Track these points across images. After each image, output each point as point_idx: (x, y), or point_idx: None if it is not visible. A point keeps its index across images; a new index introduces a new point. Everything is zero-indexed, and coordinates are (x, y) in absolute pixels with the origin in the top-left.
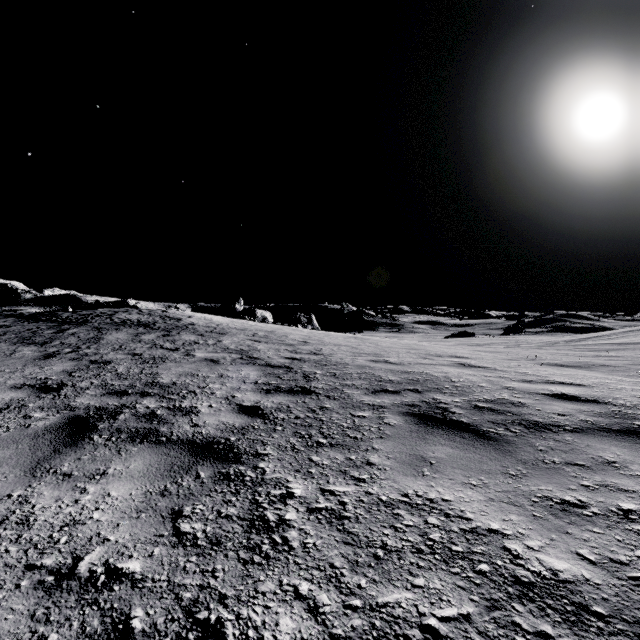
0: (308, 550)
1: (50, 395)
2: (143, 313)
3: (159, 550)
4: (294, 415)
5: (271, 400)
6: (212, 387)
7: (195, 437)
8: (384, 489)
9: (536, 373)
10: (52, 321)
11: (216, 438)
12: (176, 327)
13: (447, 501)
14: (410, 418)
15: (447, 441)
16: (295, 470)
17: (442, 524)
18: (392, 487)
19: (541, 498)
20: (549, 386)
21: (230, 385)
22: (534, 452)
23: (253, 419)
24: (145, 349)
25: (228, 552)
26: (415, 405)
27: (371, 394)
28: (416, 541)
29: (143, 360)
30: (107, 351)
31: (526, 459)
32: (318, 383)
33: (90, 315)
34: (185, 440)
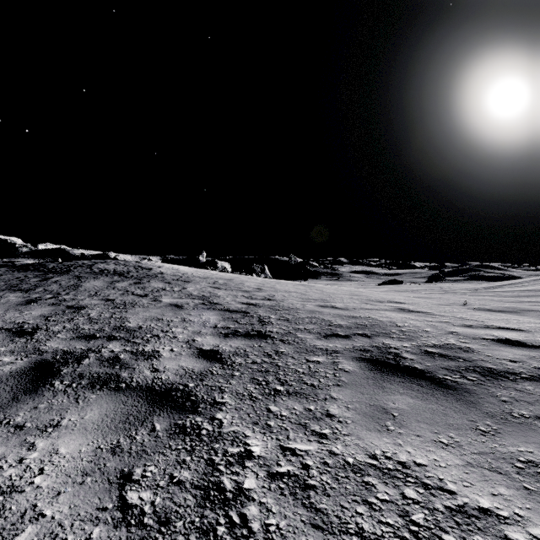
0: (271, 536)
1: (23, 339)
2: (119, 264)
3: (99, 531)
4: (251, 360)
5: (229, 344)
6: (175, 331)
7: (154, 383)
8: (349, 448)
9: (473, 318)
10: (39, 270)
11: (175, 384)
12: (147, 276)
13: (421, 466)
14: (364, 364)
15: (405, 390)
16: (253, 422)
17: (422, 499)
18: (357, 445)
19: (525, 463)
20: (491, 331)
21: (191, 329)
22: (498, 403)
23: (212, 364)
24: (118, 295)
25: (177, 536)
26: (367, 350)
27: (323, 338)
28: (397, 525)
29: (114, 305)
30: (84, 297)
31: (492, 412)
32: (273, 327)
33: (73, 265)
34: (144, 386)
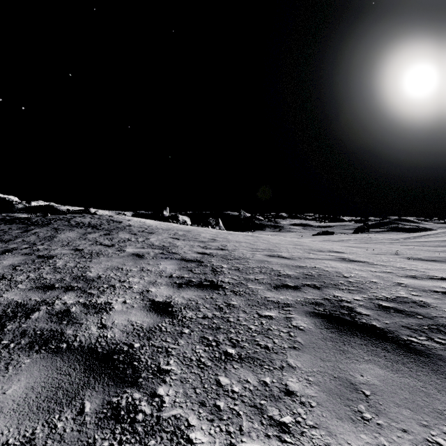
0: None
1: None
2: (94, 217)
3: None
4: (202, 314)
5: (182, 295)
6: (131, 281)
7: (97, 343)
8: None
9: (412, 268)
10: (23, 223)
11: (119, 344)
12: (116, 228)
13: None
14: (318, 320)
15: (370, 355)
16: (199, 402)
17: None
18: None
19: None
20: (438, 283)
21: (147, 279)
22: None
23: (162, 318)
24: (87, 245)
25: None
26: (319, 303)
27: (273, 290)
28: None
29: (82, 255)
30: (56, 247)
31: None
32: (224, 277)
33: (54, 219)
34: (86, 347)
